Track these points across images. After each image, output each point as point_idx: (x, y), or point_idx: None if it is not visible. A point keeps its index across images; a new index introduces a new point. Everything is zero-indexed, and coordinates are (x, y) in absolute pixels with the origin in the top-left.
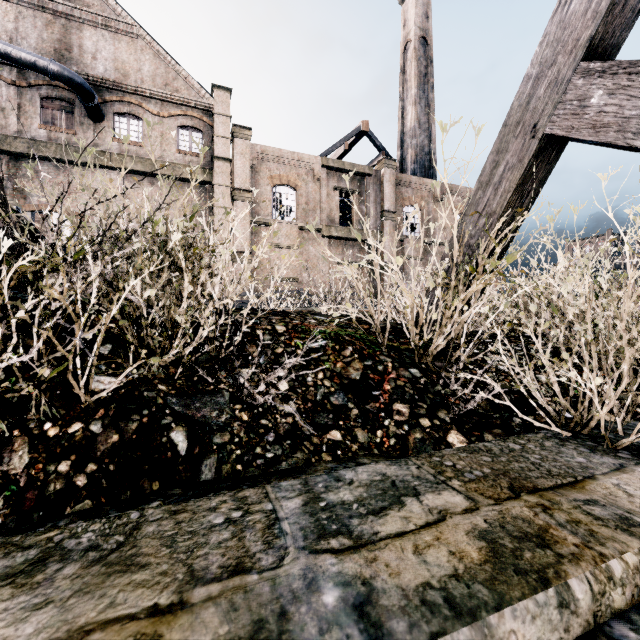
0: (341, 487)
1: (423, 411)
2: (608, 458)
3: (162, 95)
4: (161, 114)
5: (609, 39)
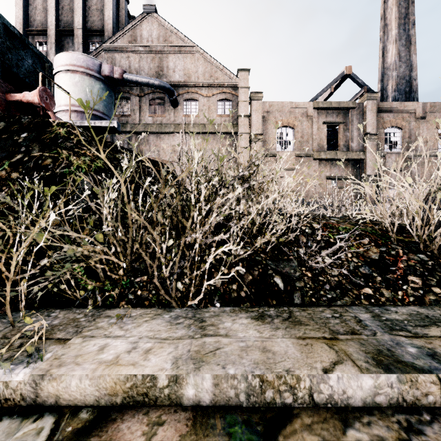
0: (391, 313)
1: (433, 283)
2: None
3: (209, 83)
4: (208, 95)
5: None
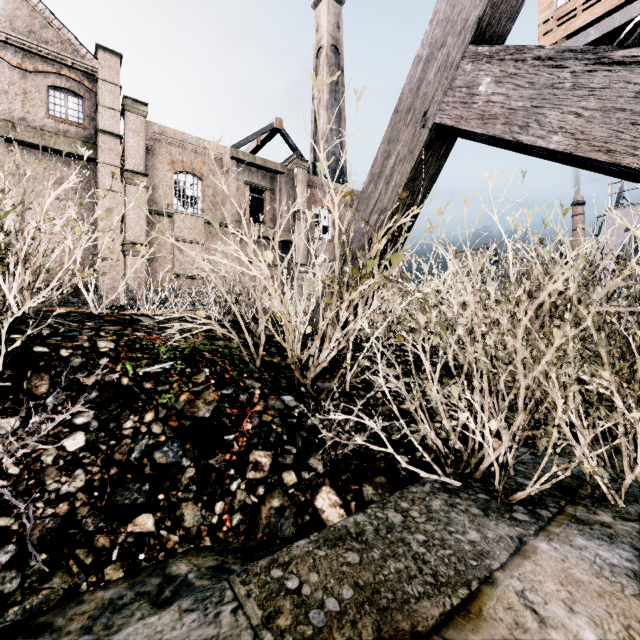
0: None
1: (290, 459)
2: (504, 526)
3: (24, 43)
4: (23, 66)
5: (496, 26)
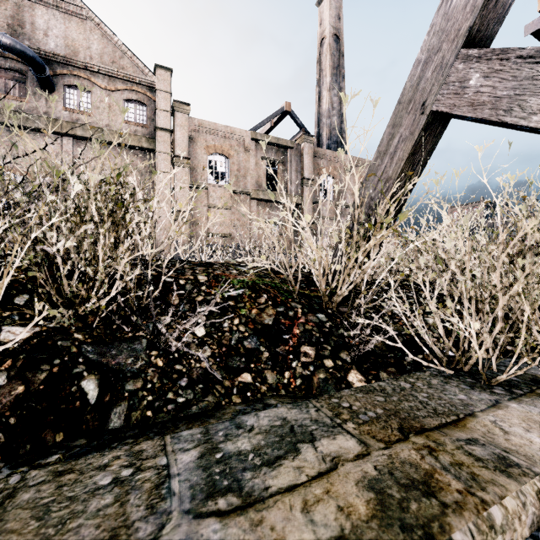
0: (240, 435)
1: (327, 352)
2: (485, 394)
3: (109, 71)
4: (108, 88)
5: (484, 31)
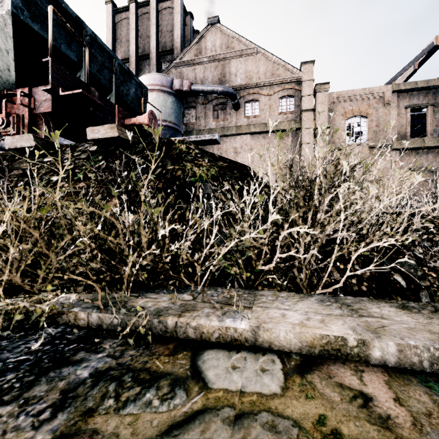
0: None
1: None
2: None
3: (270, 82)
4: (269, 94)
5: None
